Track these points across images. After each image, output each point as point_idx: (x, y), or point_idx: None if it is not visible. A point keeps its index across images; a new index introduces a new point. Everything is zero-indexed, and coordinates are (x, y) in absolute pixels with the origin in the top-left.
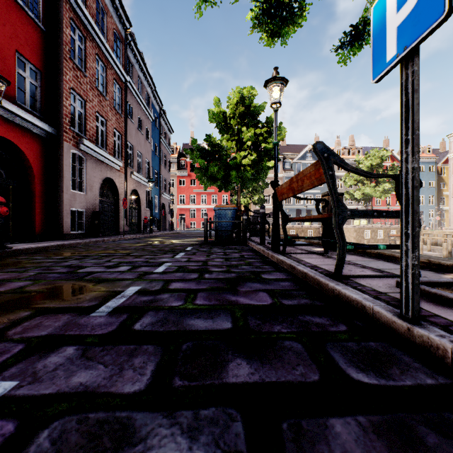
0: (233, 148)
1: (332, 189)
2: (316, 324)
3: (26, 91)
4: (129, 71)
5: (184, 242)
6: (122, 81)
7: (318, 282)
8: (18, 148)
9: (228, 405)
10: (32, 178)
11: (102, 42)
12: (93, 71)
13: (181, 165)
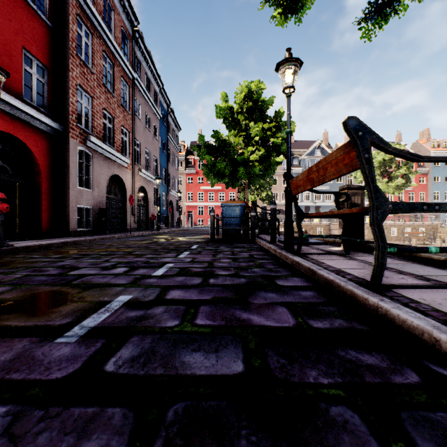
0: (240, 144)
1: (368, 176)
2: (369, 368)
3: (33, 88)
4: (136, 68)
5: (190, 239)
6: (129, 79)
7: (351, 294)
8: (25, 144)
9: None
10: (39, 175)
11: (109, 39)
12: (100, 68)
13: (189, 162)
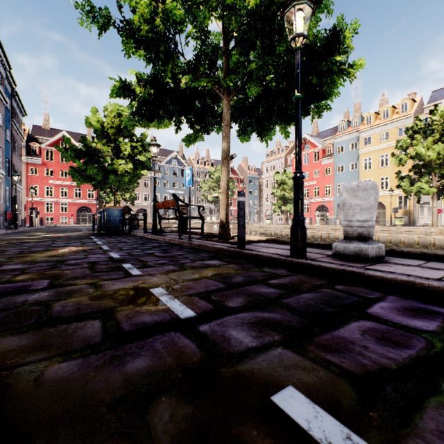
0: (108, 152)
1: (178, 209)
2: (172, 246)
3: None
4: None
5: (77, 234)
6: None
7: (173, 240)
8: None
9: (157, 250)
10: None
11: None
12: None
13: (32, 150)
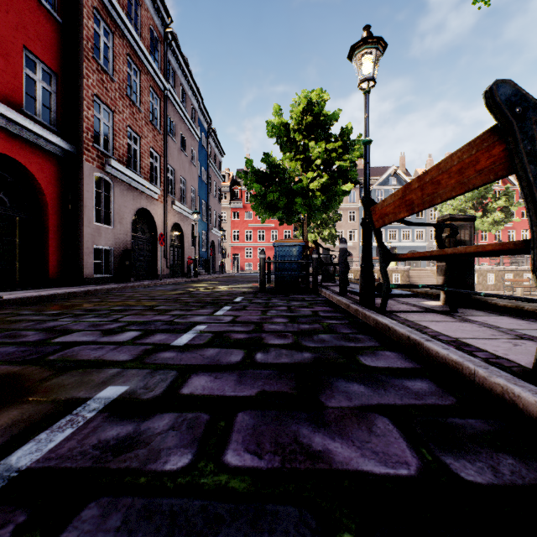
0: (297, 171)
1: (533, 185)
2: None
3: (37, 98)
4: (169, 78)
5: (234, 289)
6: (160, 90)
7: (503, 394)
8: (26, 169)
9: None
10: (45, 208)
11: (134, 40)
12: (124, 75)
13: (234, 195)
